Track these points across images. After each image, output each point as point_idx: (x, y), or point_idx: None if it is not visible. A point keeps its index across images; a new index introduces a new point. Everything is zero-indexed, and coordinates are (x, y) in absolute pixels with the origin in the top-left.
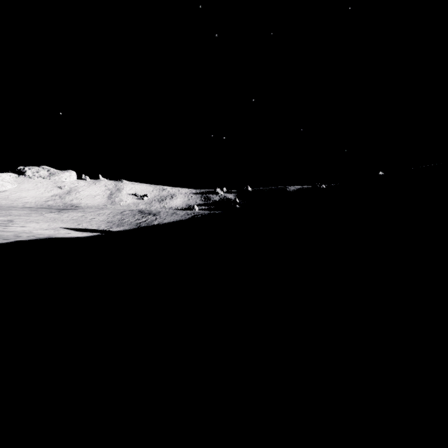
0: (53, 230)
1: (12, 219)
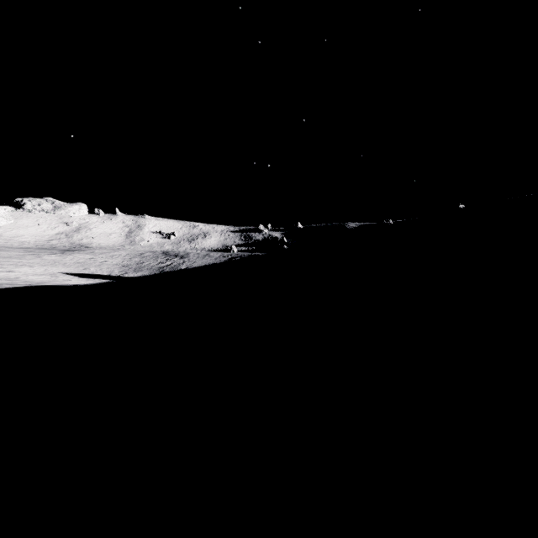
0: (50, 276)
1: None
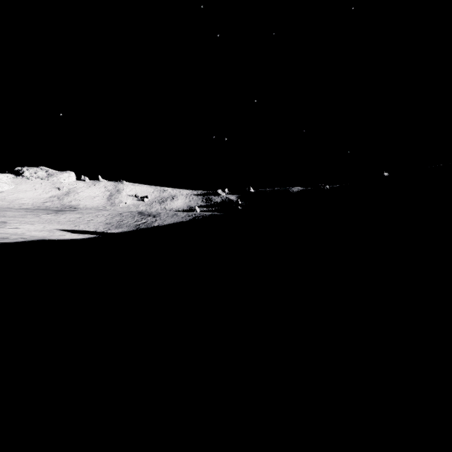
0: (48, 232)
1: (5, 220)
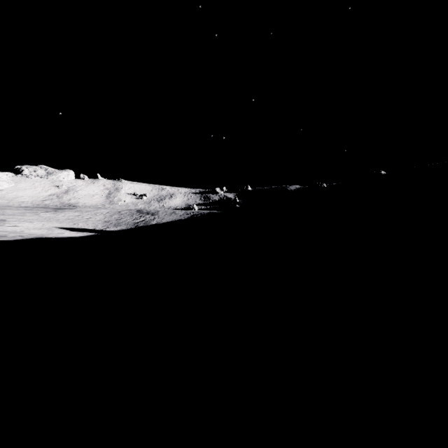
0: (47, 230)
1: (5, 218)
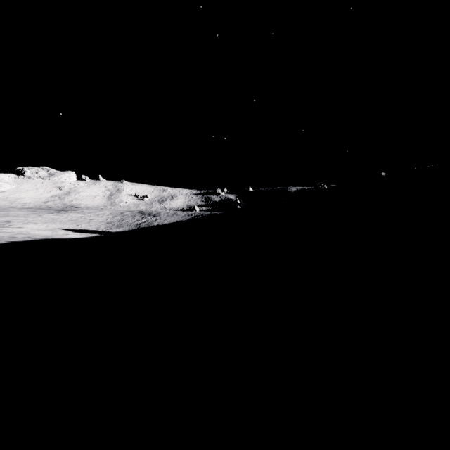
0: (51, 231)
1: (9, 220)
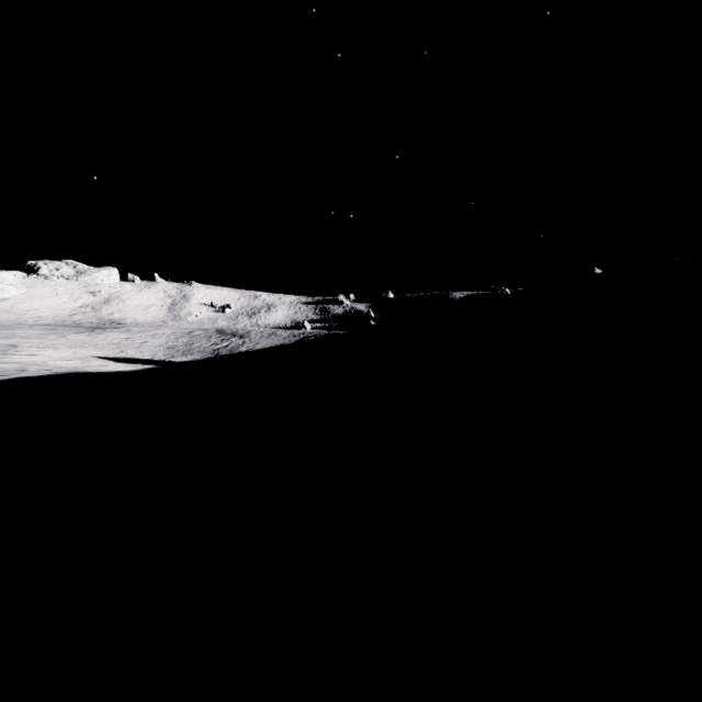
0: (81, 361)
1: (16, 343)
